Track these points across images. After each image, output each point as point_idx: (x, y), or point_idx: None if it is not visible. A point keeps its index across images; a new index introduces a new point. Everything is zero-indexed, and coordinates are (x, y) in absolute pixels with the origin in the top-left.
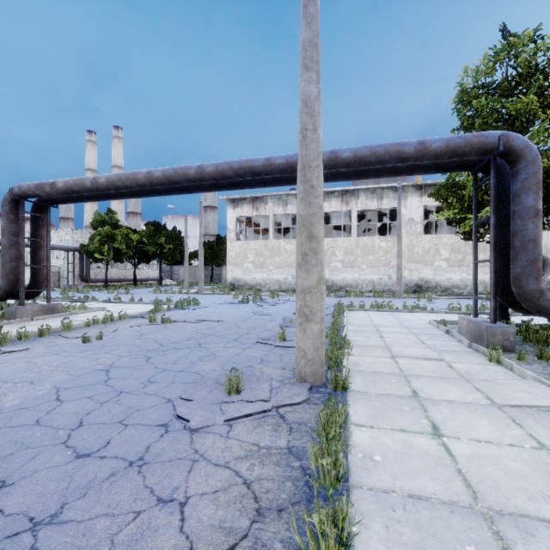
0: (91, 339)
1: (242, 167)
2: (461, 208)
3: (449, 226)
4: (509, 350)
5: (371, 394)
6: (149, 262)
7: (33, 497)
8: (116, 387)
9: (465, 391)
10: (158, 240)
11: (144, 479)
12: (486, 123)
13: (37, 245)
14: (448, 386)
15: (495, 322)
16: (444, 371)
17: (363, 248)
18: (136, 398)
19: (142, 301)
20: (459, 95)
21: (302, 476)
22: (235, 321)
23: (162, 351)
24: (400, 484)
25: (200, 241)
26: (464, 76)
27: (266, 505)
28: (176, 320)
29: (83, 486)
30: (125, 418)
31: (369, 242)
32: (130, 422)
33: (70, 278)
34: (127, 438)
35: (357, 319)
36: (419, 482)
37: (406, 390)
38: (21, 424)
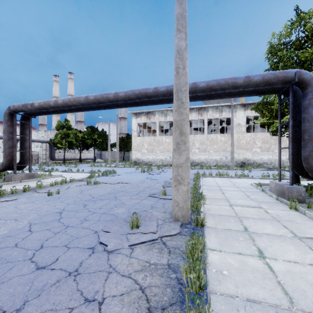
0: (53, 193)
1: (140, 93)
2: (271, 116)
3: (261, 128)
4: (301, 201)
5: (219, 229)
6: (88, 149)
7: (7, 296)
8: (65, 223)
9: (277, 228)
10: (93, 136)
11: (77, 285)
12: (286, 65)
13: (23, 139)
14: (266, 224)
15: (292, 185)
16: (263, 215)
17: (210, 141)
18: (76, 230)
19: (83, 171)
20: (269, 49)
21: (177, 284)
22: (137, 183)
23: (93, 201)
24: (240, 291)
25: (117, 137)
26: (272, 38)
27: (154, 305)
28: (102, 183)
29: (39, 289)
30: (69, 243)
31: (214, 137)
32: (71, 246)
33: (44, 158)
34: (69, 256)
35: (208, 182)
36: (253, 290)
37: (240, 227)
38: (6, 246)
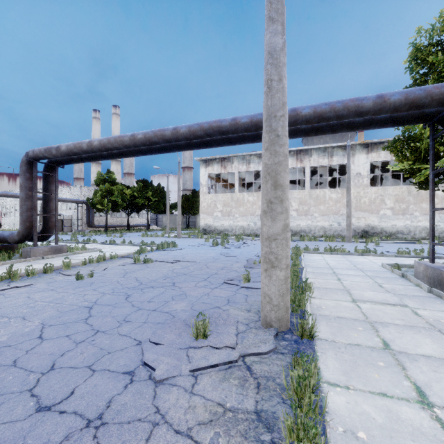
0: (83, 276)
1: (211, 127)
2: (415, 159)
3: (392, 179)
4: None
5: (339, 344)
6: (139, 212)
7: None
8: (94, 325)
9: (441, 344)
10: (146, 194)
11: None
12: (442, 77)
13: (47, 198)
14: (420, 337)
15: None
16: (411, 319)
17: (315, 199)
18: (109, 338)
19: (131, 243)
20: (413, 54)
21: None
22: (206, 262)
23: (141, 289)
24: None
25: (178, 195)
26: (417, 36)
27: None
28: (156, 260)
29: None
30: (95, 363)
31: (320, 194)
32: (98, 367)
33: (80, 224)
34: (91, 388)
35: (313, 261)
36: None
37: (376, 340)
38: None
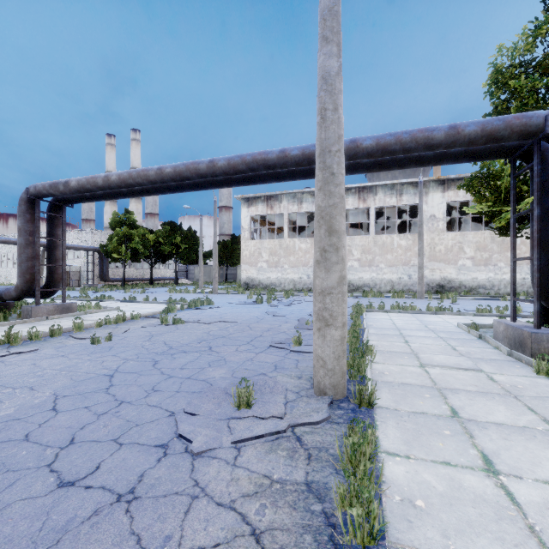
0: (100, 340)
1: (255, 160)
2: (495, 200)
3: (473, 223)
4: None
5: (402, 413)
6: (165, 262)
7: None
8: (117, 395)
9: (515, 411)
10: (174, 240)
11: (132, 522)
12: (525, 105)
13: (53, 244)
14: (493, 404)
15: (540, 328)
16: (485, 385)
17: (381, 247)
18: (136, 410)
19: (156, 300)
20: (493, 76)
21: (326, 527)
22: (249, 322)
23: (171, 354)
24: (454, 546)
25: (214, 241)
26: (498, 55)
27: None
28: (188, 321)
29: (59, 529)
30: (121, 436)
31: (387, 240)
32: (126, 440)
33: (90, 277)
34: (120, 462)
35: (377, 321)
36: (480, 544)
37: (444, 408)
38: (8, 438)
